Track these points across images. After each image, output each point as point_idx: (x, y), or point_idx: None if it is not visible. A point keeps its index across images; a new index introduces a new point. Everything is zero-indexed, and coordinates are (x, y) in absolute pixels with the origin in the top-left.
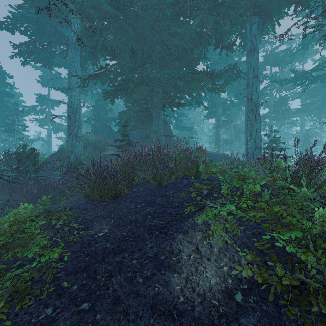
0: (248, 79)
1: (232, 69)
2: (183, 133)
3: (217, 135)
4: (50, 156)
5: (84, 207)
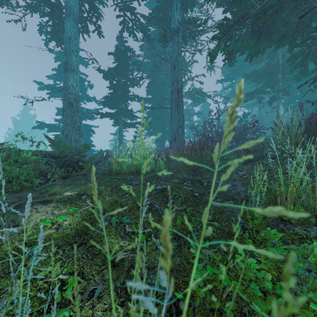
0: None
1: None
2: None
3: None
4: None
5: None
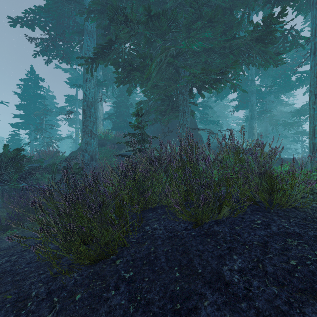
0: (316, 43)
1: (286, 34)
2: (208, 128)
3: (250, 128)
4: (70, 154)
5: (33, 281)
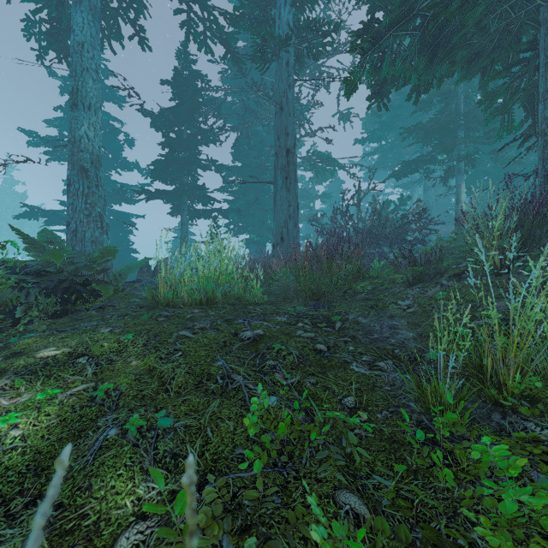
0: None
1: None
2: None
3: None
4: None
5: None
